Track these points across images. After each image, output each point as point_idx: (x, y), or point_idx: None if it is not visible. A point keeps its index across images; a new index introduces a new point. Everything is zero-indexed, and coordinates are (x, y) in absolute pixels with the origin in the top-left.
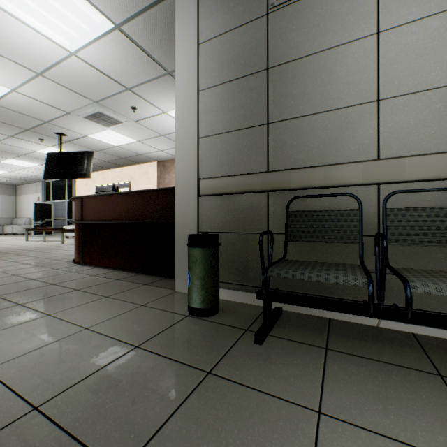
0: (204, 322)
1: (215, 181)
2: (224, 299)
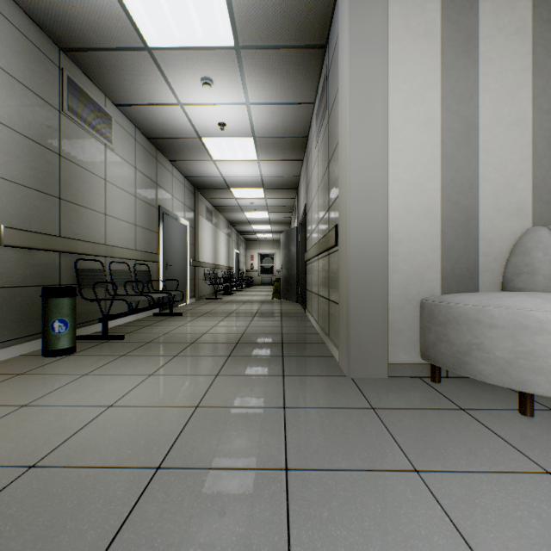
0: (88, 350)
1: (23, 233)
2: (31, 352)
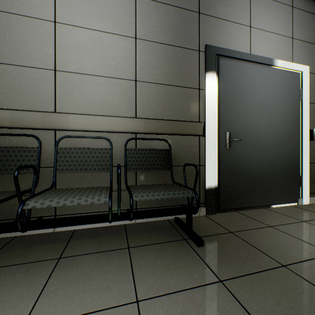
0: None
1: None
2: None
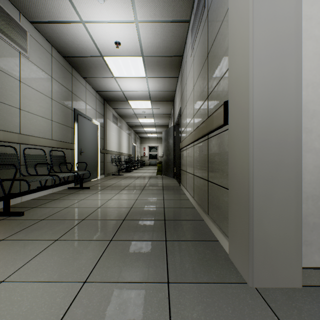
0: None
1: None
2: None
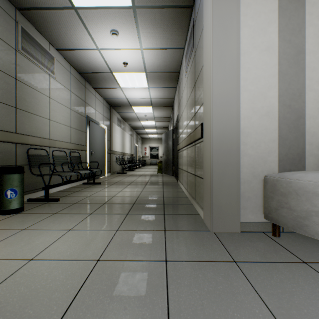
0: (32, 209)
1: None
2: None
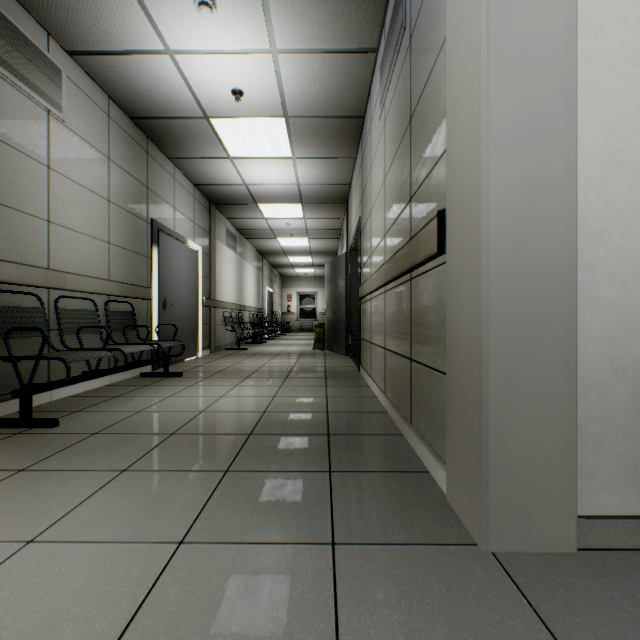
0: None
1: None
2: None
